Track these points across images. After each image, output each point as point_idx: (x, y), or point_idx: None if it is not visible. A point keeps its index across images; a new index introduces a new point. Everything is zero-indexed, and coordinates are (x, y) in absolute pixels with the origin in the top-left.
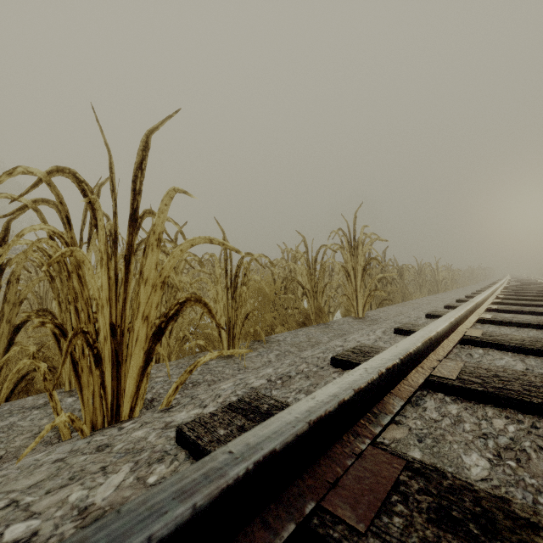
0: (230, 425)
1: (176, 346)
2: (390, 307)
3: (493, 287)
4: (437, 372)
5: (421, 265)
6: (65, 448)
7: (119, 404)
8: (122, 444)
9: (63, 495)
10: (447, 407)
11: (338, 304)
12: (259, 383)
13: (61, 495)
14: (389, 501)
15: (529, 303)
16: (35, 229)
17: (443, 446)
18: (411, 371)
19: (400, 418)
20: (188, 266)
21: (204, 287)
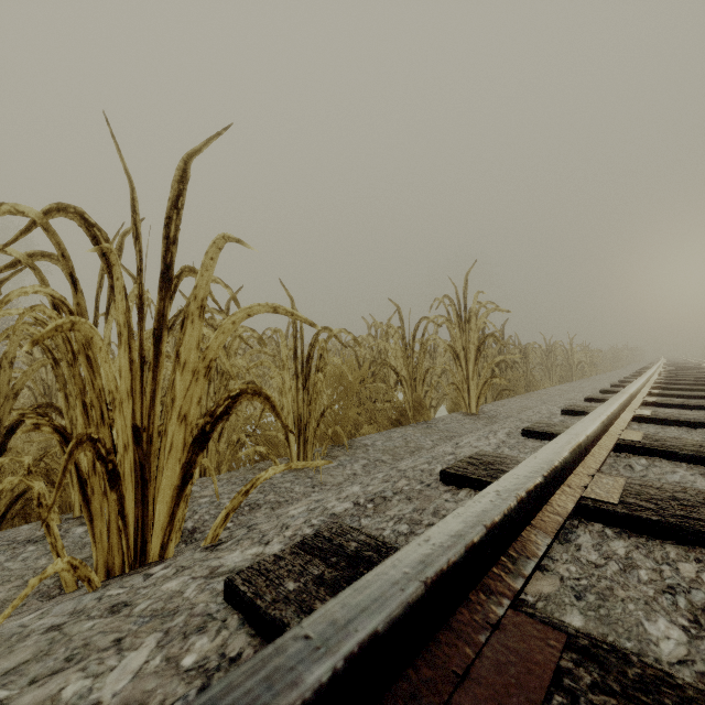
0: (303, 575)
1: (228, 453)
2: (512, 400)
3: (647, 373)
4: (590, 492)
5: (550, 345)
6: (65, 607)
7: (145, 539)
8: (147, 602)
9: (53, 689)
10: (610, 545)
11: (442, 395)
12: (342, 507)
13: (50, 687)
14: (549, 704)
15: (697, 394)
16: (26, 292)
17: (613, 606)
18: (555, 491)
19: (544, 562)
20: (245, 346)
21: (266, 373)
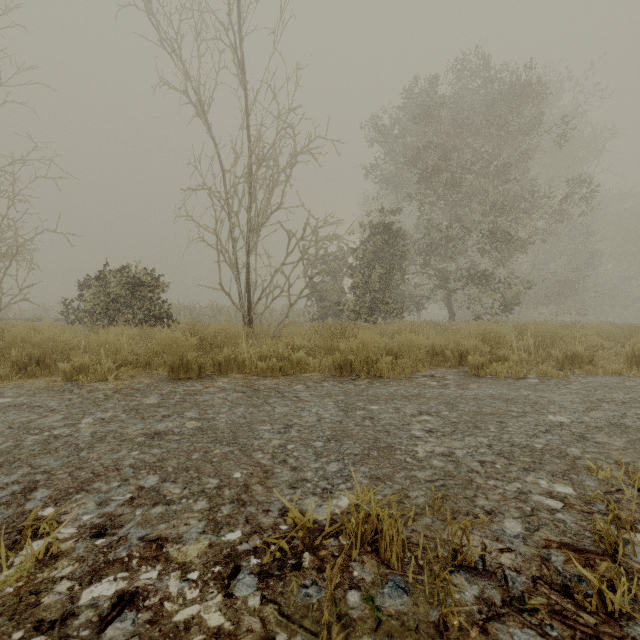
0: None
1: None
2: None
3: None
4: None
5: None
6: None
7: None
8: None
9: None
10: None
11: None
12: None
13: None
14: None
15: None
16: None
17: None
18: None
19: None
20: None
21: None
